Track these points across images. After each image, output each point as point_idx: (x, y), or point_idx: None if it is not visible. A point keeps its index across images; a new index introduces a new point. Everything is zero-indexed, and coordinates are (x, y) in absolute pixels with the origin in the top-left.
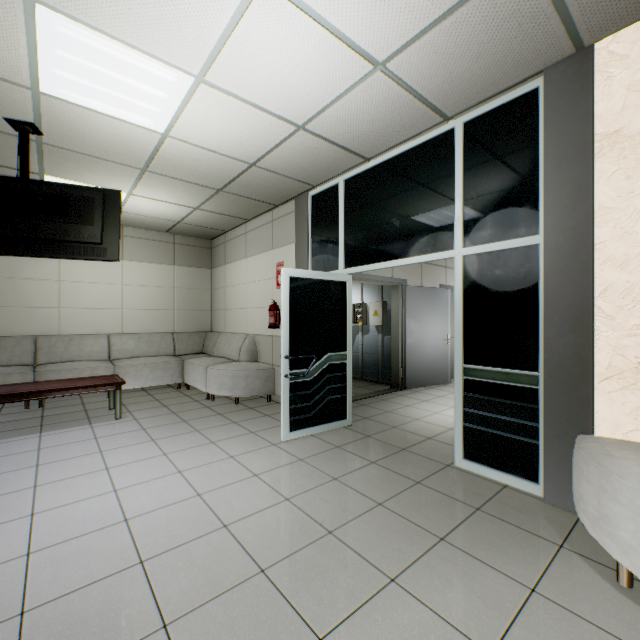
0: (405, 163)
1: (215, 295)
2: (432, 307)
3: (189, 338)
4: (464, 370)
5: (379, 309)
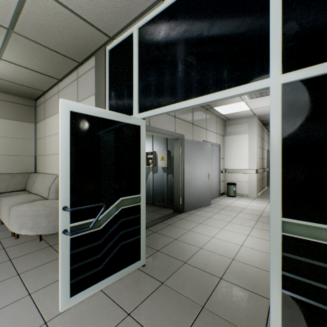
0: None
1: (38, 144)
2: (200, 154)
3: (12, 178)
4: (284, 225)
5: (165, 155)
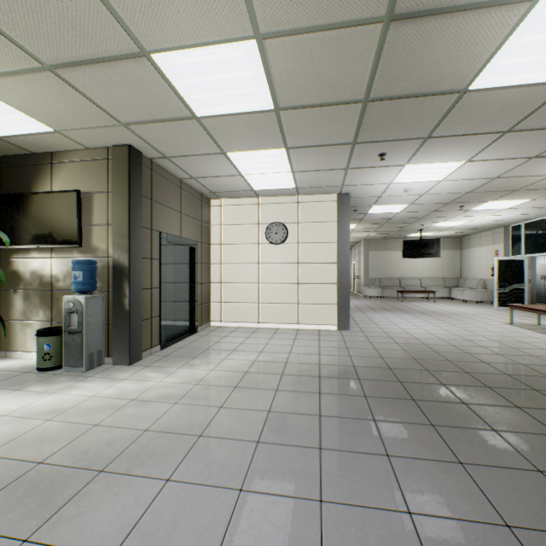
0: (544, 222)
1: (462, 262)
2: None
3: (450, 280)
4: None
5: None
